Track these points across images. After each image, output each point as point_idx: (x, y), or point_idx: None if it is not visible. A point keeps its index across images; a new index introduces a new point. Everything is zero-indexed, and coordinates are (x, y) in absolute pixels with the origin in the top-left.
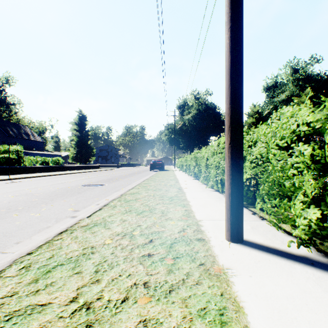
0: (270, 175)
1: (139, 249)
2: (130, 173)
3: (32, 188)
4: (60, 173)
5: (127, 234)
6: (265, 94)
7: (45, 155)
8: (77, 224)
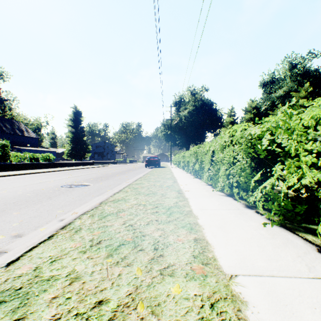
0: None
1: None
2: (124, 170)
3: None
4: (48, 170)
5: None
6: (262, 89)
7: (39, 151)
8: None
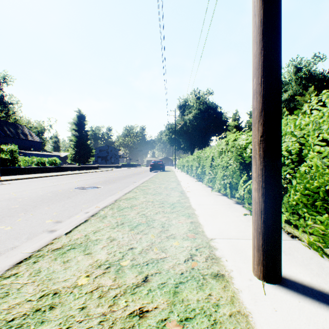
0: (311, 180)
1: (126, 298)
2: (130, 174)
3: (19, 191)
4: (56, 174)
5: (112, 265)
6: None
7: (43, 155)
8: (48, 245)
